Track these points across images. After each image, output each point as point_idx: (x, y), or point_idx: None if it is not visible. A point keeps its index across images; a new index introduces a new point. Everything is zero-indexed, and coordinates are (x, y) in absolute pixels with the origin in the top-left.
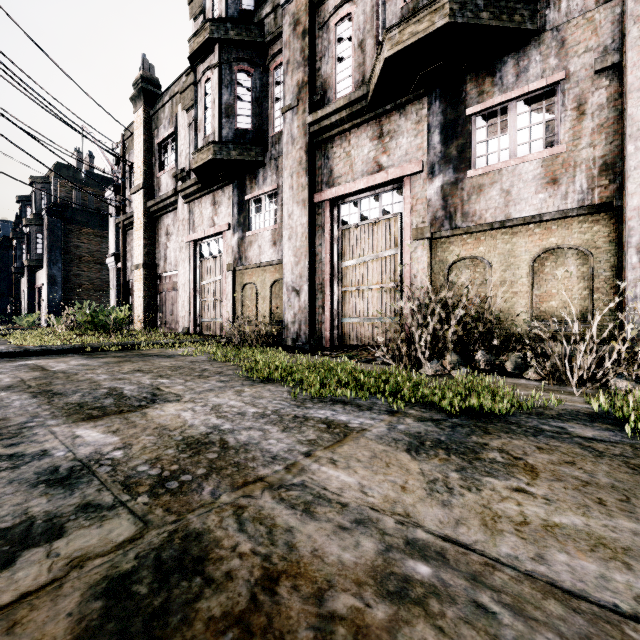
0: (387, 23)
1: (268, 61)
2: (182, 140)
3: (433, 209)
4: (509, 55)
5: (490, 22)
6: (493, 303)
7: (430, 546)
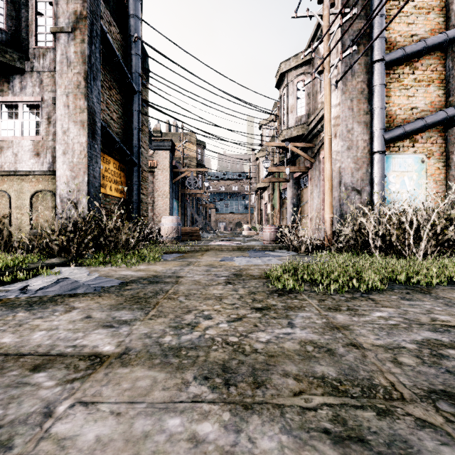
0: None
1: None
2: None
3: None
4: (17, 75)
5: None
6: (12, 219)
7: None
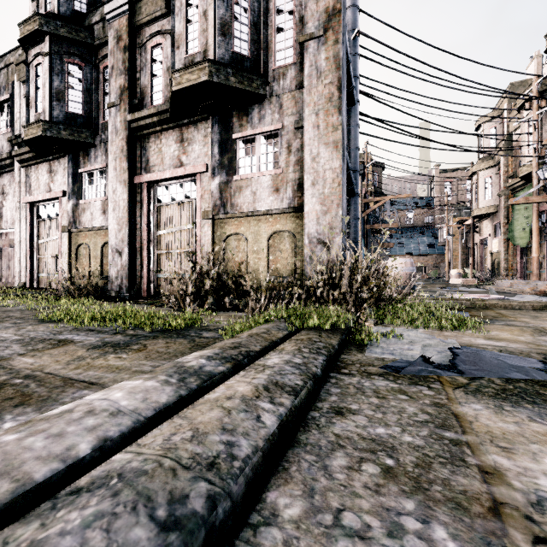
0: (176, 65)
1: (98, 60)
2: (18, 108)
3: (214, 199)
4: (255, 105)
5: (236, 84)
6: (249, 265)
7: (35, 375)
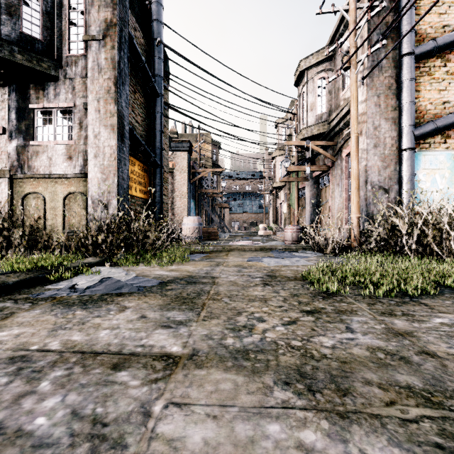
0: None
1: None
2: None
3: (12, 160)
4: (51, 83)
5: (24, 62)
6: (46, 220)
7: None
